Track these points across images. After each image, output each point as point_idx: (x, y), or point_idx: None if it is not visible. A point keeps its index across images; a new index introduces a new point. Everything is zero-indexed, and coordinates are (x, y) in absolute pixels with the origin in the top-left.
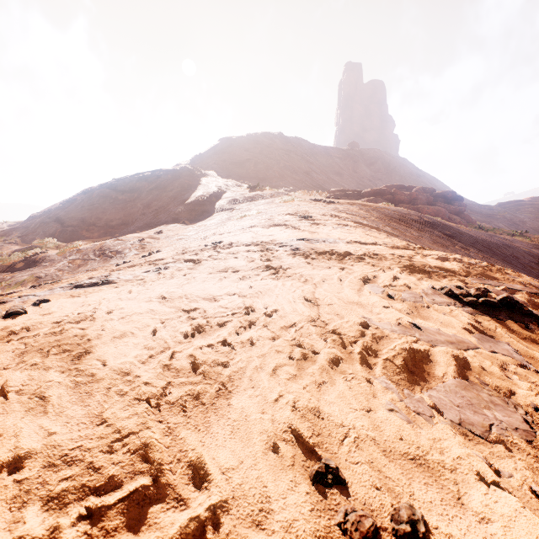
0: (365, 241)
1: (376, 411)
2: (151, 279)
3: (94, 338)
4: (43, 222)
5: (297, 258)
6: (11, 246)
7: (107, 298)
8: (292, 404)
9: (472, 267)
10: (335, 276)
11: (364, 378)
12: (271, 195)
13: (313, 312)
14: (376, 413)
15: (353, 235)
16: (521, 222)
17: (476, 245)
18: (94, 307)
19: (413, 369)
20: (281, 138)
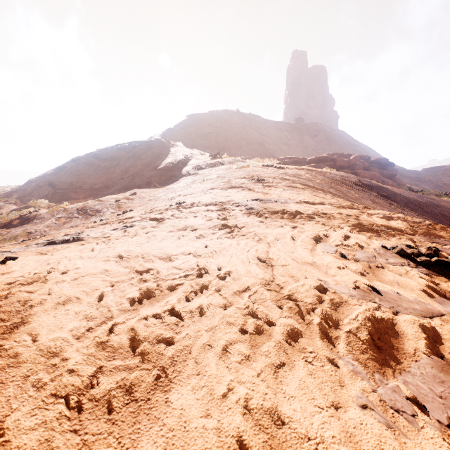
0: (313, 201)
1: (345, 408)
2: (116, 236)
3: (37, 303)
4: (38, 186)
5: (251, 217)
6: (11, 206)
7: (68, 256)
8: (244, 404)
9: (417, 225)
10: (288, 235)
11: (327, 358)
12: (229, 162)
13: (267, 273)
14: (347, 411)
15: (302, 196)
16: (444, 185)
17: (409, 204)
18: (51, 267)
19: (380, 344)
20: (238, 114)
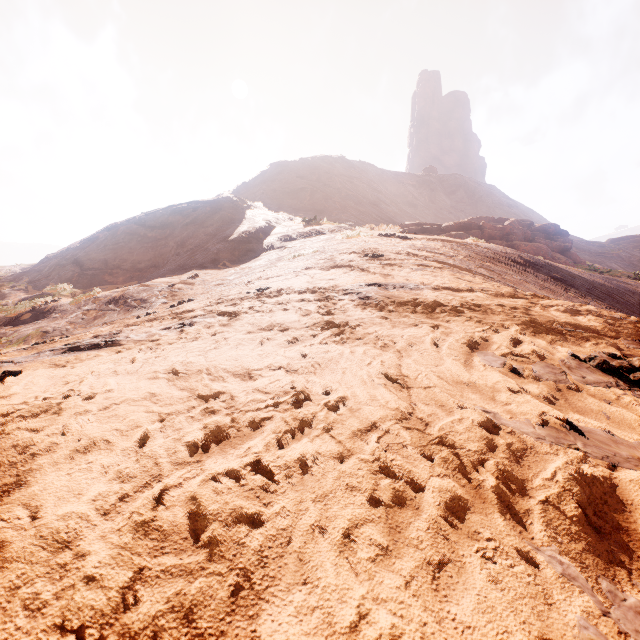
0: (456, 286)
1: None
2: (168, 340)
3: (44, 450)
4: (59, 265)
5: (369, 311)
6: (20, 293)
7: (97, 371)
8: None
9: (619, 323)
10: (427, 339)
11: (516, 551)
12: (331, 230)
13: (403, 400)
14: None
15: (439, 279)
16: None
17: (593, 291)
18: (69, 389)
19: (599, 523)
20: (343, 162)
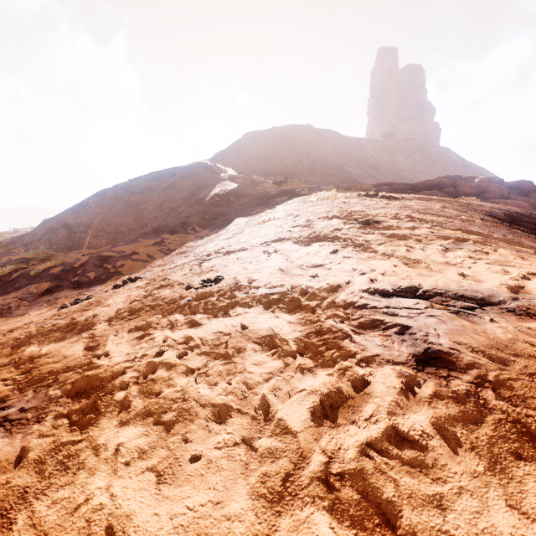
0: None
1: None
2: None
3: None
4: (51, 228)
5: None
6: (10, 256)
7: None
8: None
9: None
10: None
11: None
12: (303, 191)
13: None
14: None
15: (524, 272)
16: None
17: None
18: None
19: None
20: (310, 130)
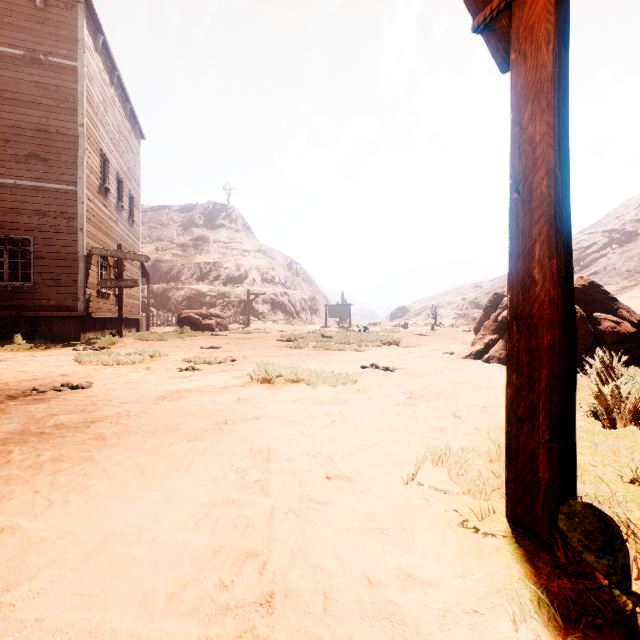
0: None
1: None
2: None
3: None
4: (505, 287)
5: None
6: None
7: None
8: None
9: None
10: None
11: None
12: None
13: None
14: None
15: None
16: None
17: None
18: None
19: None
20: None
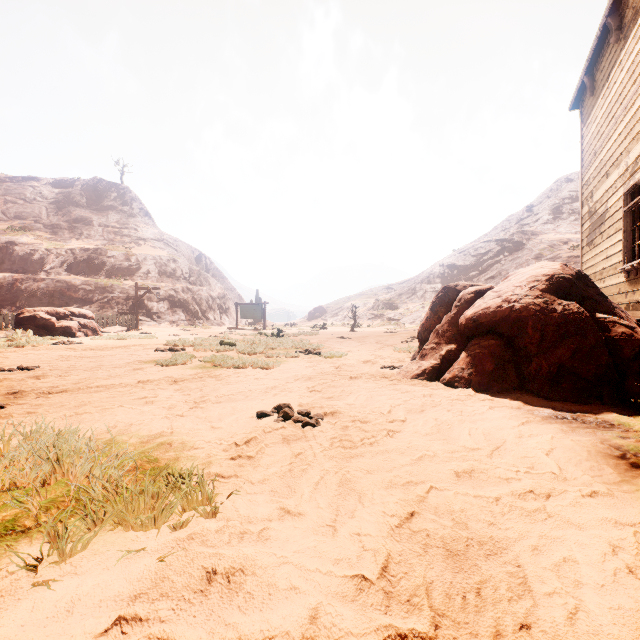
0: None
1: None
2: None
3: None
4: (416, 289)
5: None
6: (405, 304)
7: None
8: None
9: None
10: None
11: None
12: None
13: None
14: None
15: None
16: None
17: None
18: None
19: None
20: None
